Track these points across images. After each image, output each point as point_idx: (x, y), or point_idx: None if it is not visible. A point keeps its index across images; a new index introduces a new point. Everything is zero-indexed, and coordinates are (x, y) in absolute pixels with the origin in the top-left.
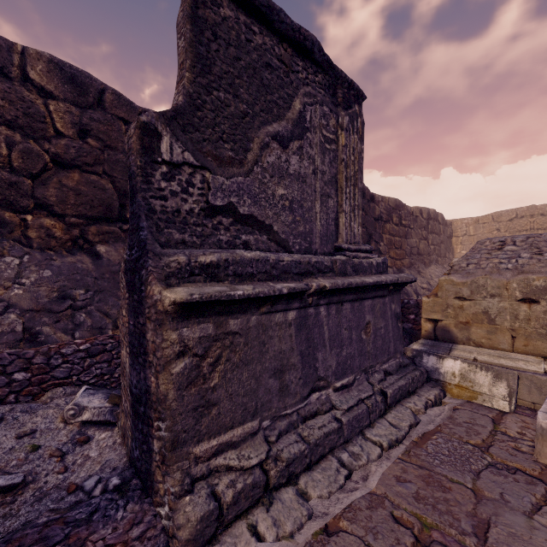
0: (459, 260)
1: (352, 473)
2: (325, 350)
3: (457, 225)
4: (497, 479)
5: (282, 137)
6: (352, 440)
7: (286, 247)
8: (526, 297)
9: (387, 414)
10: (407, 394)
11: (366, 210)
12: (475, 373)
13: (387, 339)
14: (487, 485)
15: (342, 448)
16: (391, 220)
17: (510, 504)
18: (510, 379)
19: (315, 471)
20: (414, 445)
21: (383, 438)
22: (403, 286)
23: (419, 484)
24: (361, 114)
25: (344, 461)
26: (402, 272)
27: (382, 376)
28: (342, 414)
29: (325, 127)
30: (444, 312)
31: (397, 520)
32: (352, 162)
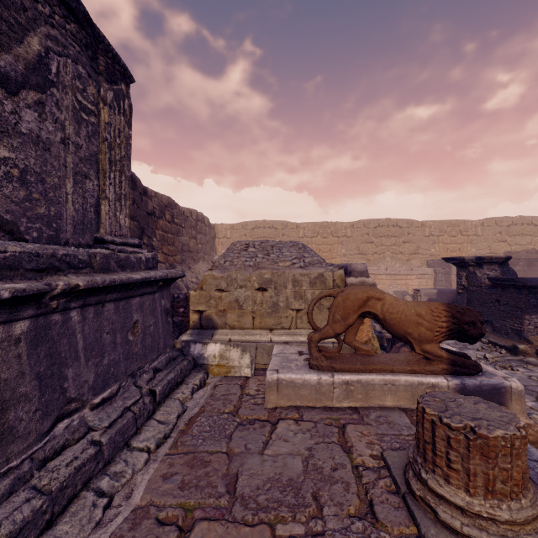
0: (219, 258)
1: (114, 498)
2: (78, 364)
3: (219, 228)
4: (243, 434)
5: (6, 76)
6: (115, 458)
7: (14, 232)
8: (261, 287)
9: (156, 412)
10: (176, 386)
11: (138, 203)
12: (230, 351)
13: (157, 336)
14: (237, 443)
15: (101, 474)
16: (164, 217)
17: (251, 450)
18: (252, 350)
19: (61, 523)
20: (182, 434)
21: (151, 440)
22: (173, 282)
23: (184, 471)
24: (129, 96)
25: (104, 488)
26: (175, 267)
27: (151, 375)
28: (102, 434)
29: (81, 92)
30: (208, 303)
31: (163, 522)
32: (118, 145)
